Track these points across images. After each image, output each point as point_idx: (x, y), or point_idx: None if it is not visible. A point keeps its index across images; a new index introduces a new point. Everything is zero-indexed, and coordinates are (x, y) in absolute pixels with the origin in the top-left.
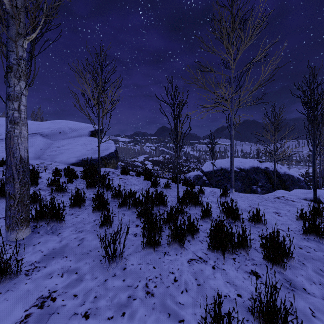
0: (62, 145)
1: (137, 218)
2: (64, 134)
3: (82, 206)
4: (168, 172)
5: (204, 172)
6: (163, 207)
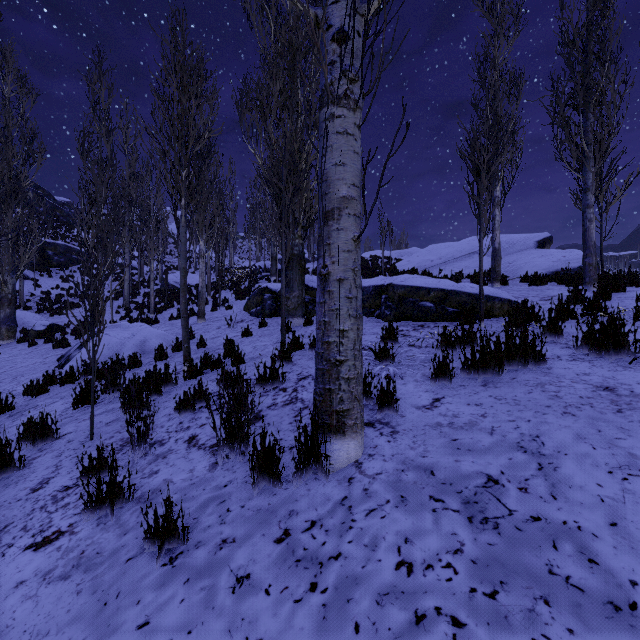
0: (511, 260)
1: None
2: (502, 250)
3: None
4: None
5: None
6: None
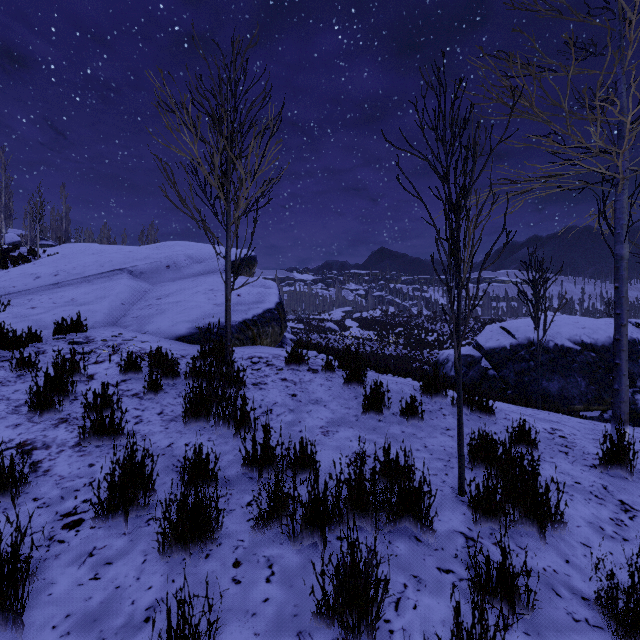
0: (167, 293)
1: (320, 615)
2: (175, 270)
3: (138, 508)
4: (395, 345)
5: (485, 350)
6: (417, 528)
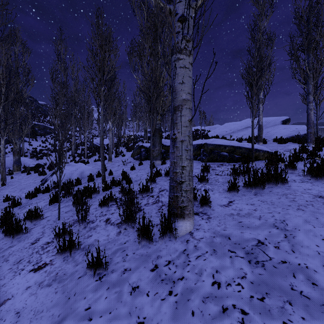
0: (268, 131)
1: None
2: (263, 125)
3: None
4: None
5: None
6: None
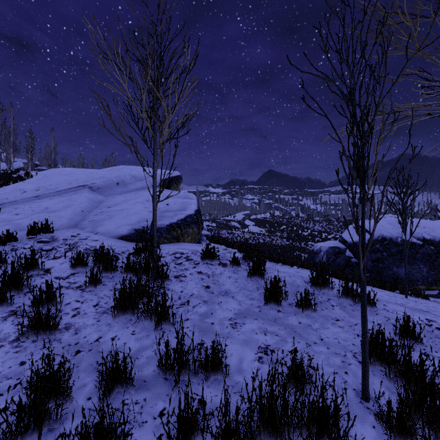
0: (116, 203)
1: None
2: (123, 186)
3: (51, 422)
4: (281, 238)
5: (348, 244)
6: None
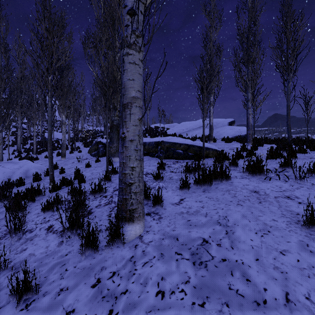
0: (218, 131)
1: None
2: (214, 126)
3: None
4: None
5: None
6: None
